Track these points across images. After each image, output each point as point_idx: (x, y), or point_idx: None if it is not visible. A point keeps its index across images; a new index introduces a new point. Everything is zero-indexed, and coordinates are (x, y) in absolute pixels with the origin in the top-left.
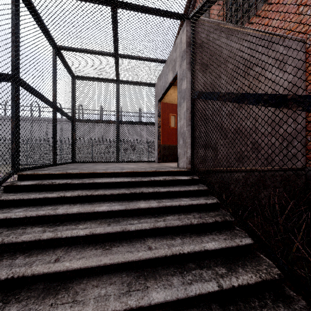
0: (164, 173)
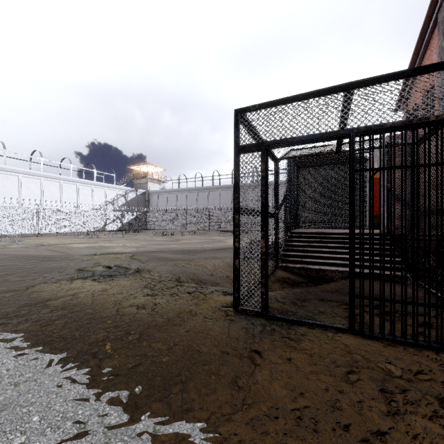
0: (366, 234)
